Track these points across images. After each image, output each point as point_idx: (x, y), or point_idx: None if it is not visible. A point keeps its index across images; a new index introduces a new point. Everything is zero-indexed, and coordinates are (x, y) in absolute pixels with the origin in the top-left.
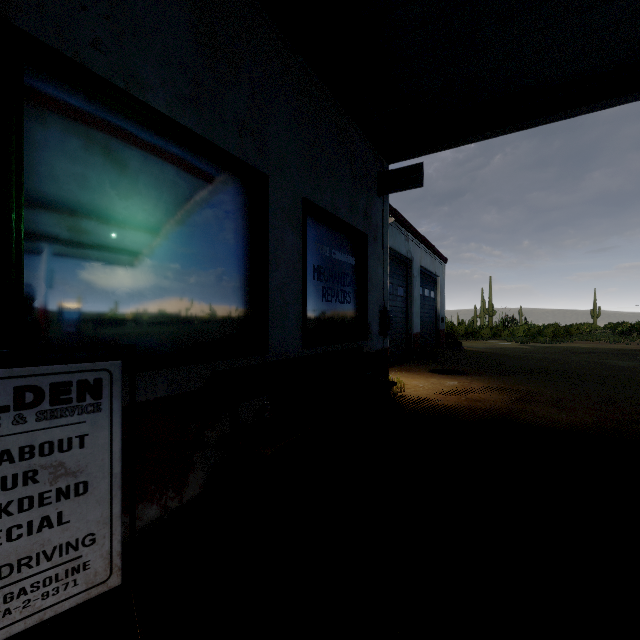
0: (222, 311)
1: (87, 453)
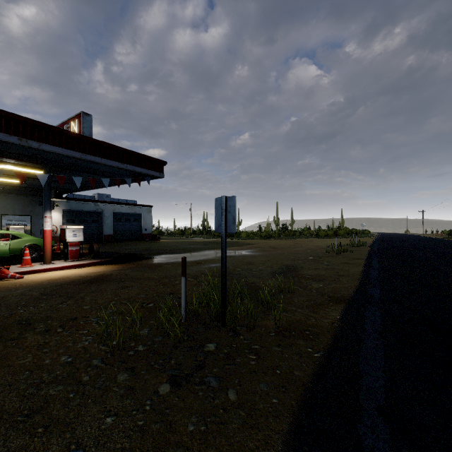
0: None
1: None
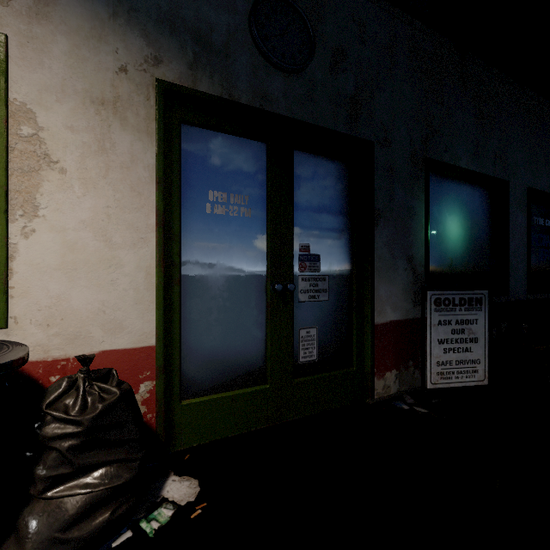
0: (484, 269)
1: (477, 327)
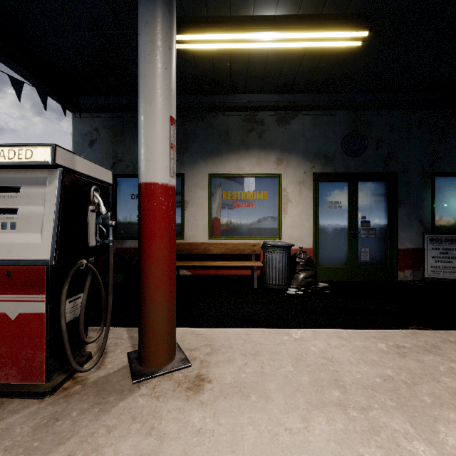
0: None
1: None
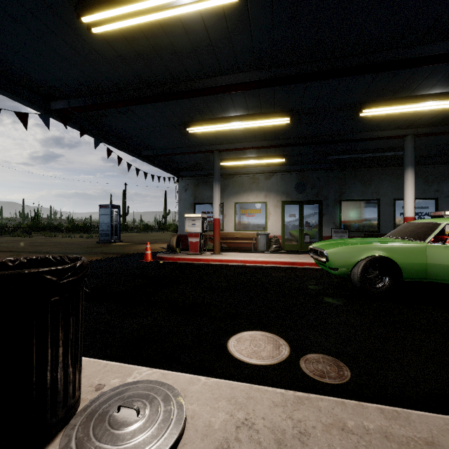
0: (368, 225)
1: (345, 237)
